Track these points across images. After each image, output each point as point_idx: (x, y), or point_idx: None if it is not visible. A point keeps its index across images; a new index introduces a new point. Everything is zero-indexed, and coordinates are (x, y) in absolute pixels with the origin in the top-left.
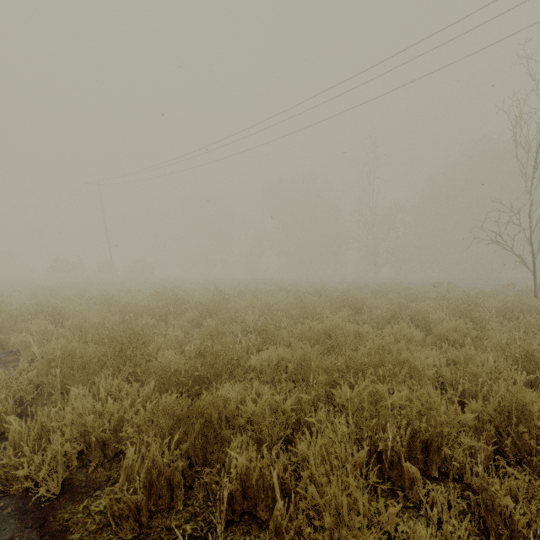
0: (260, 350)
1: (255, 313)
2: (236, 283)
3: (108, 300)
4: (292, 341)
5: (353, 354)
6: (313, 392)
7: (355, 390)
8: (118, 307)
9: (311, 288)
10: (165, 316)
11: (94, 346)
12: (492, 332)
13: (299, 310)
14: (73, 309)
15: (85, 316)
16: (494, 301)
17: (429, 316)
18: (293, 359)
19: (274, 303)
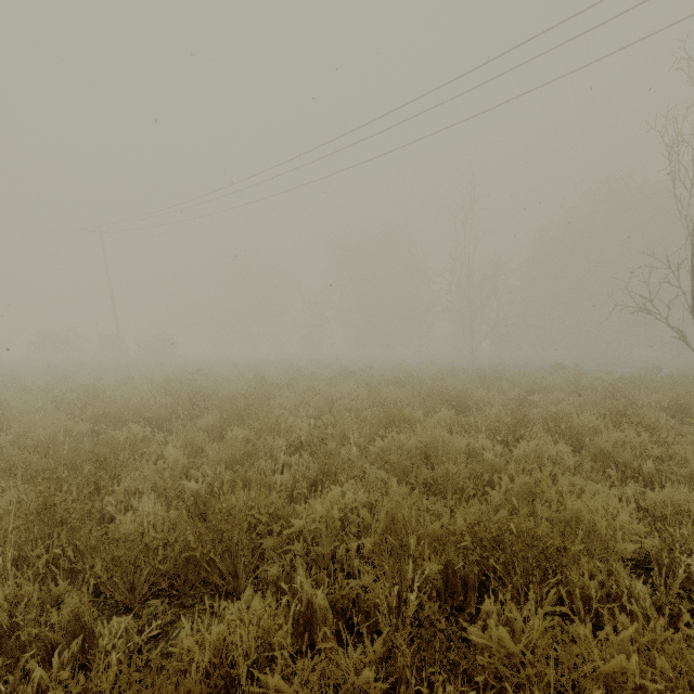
0: (314, 485)
1: (310, 414)
2: (287, 366)
3: (94, 394)
4: (367, 468)
5: (483, 509)
6: (413, 599)
7: (523, 638)
8: (96, 407)
9: (390, 372)
10: (171, 421)
11: (21, 485)
12: (679, 449)
13: (377, 412)
14: (30, 409)
15: (31, 426)
16: (654, 394)
17: (573, 420)
18: (373, 528)
19: (339, 396)
